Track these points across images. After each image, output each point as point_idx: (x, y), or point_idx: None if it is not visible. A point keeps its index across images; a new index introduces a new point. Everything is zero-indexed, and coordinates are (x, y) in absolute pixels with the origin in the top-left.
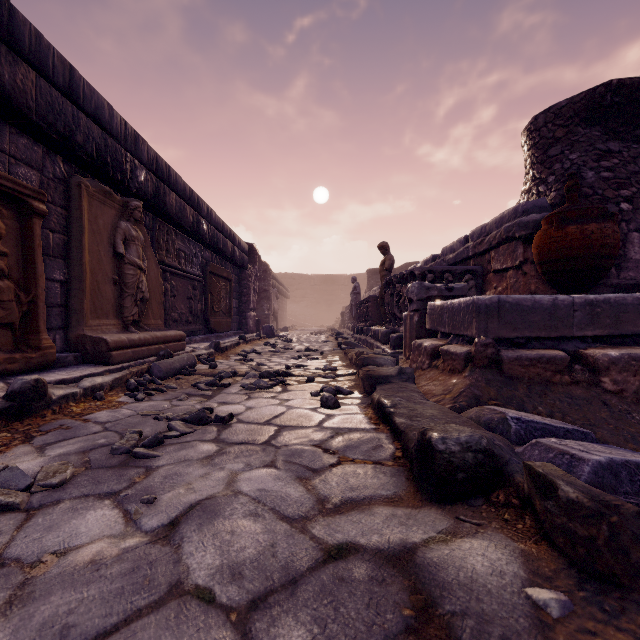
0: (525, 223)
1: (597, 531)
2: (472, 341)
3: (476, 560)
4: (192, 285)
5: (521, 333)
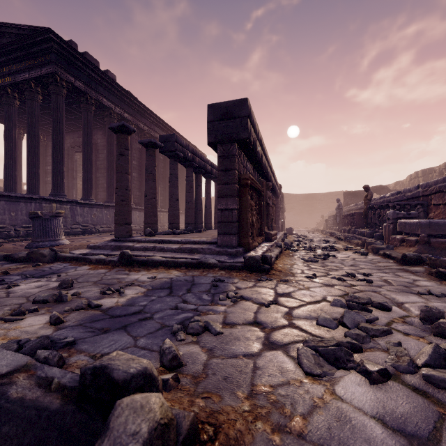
0: None
1: (436, 261)
2: (419, 236)
3: (415, 268)
4: None
5: (439, 233)
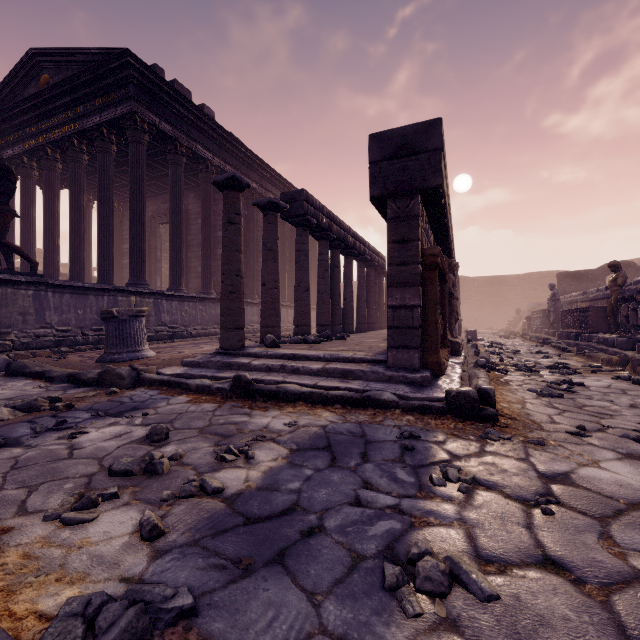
0: None
1: None
2: None
3: None
4: None
5: None
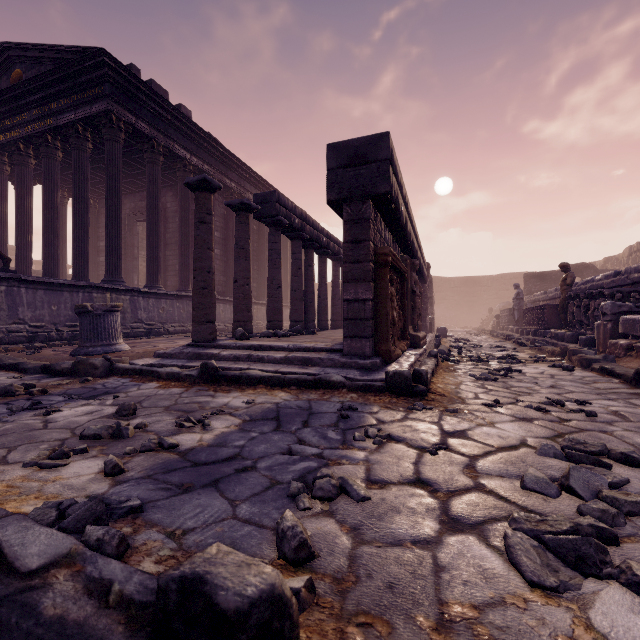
0: None
1: None
2: None
3: None
4: None
5: None
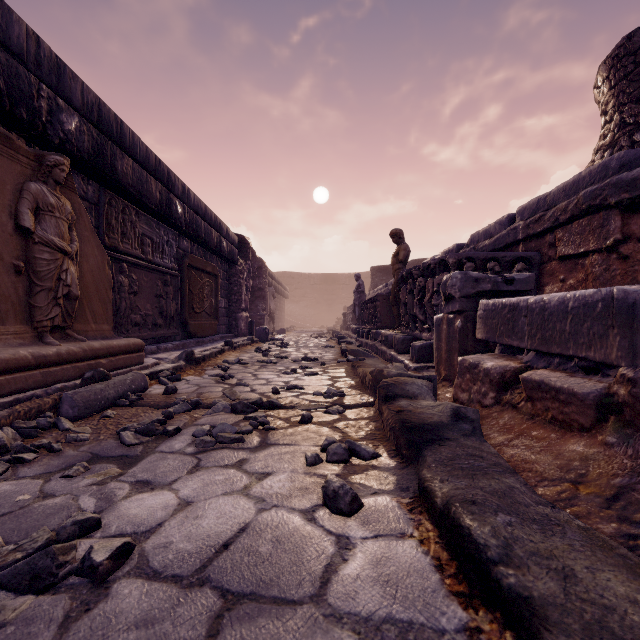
0: (629, 181)
1: None
2: (595, 368)
3: None
4: (163, 280)
5: None
